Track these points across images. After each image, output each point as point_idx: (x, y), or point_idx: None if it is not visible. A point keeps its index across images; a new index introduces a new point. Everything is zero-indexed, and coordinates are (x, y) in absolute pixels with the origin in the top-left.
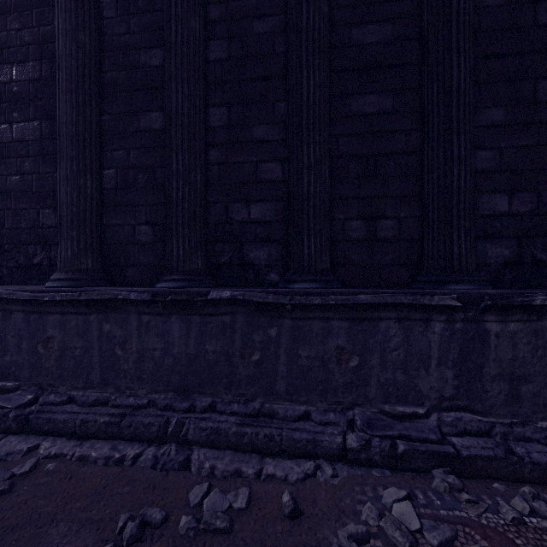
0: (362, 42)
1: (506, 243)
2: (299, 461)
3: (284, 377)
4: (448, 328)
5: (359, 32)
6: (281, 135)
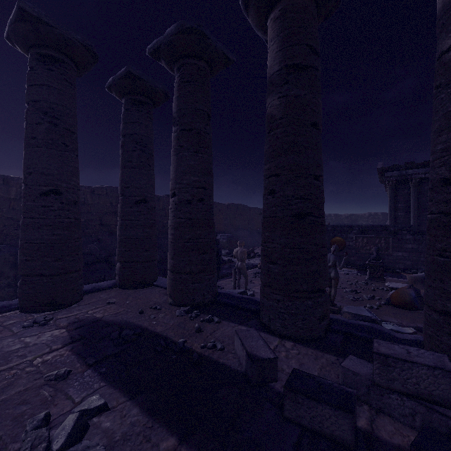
0: None
1: None
2: None
3: None
4: None
5: None
6: None
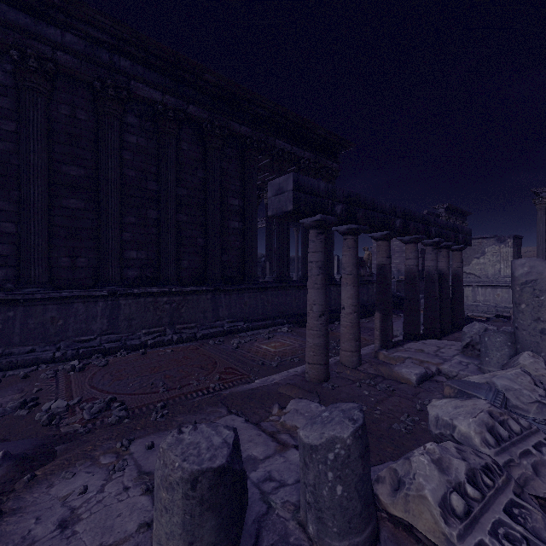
0: (69, 173)
1: (136, 270)
2: (29, 368)
3: (19, 335)
4: (105, 304)
5: (67, 168)
6: (16, 209)
